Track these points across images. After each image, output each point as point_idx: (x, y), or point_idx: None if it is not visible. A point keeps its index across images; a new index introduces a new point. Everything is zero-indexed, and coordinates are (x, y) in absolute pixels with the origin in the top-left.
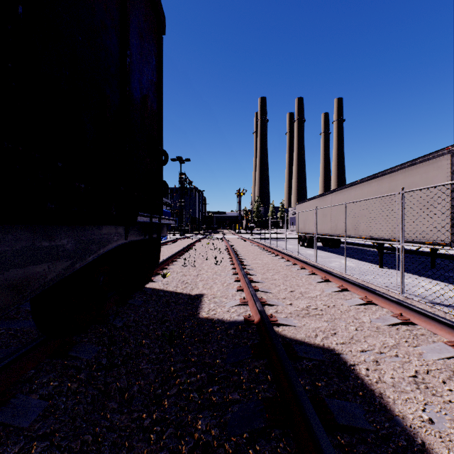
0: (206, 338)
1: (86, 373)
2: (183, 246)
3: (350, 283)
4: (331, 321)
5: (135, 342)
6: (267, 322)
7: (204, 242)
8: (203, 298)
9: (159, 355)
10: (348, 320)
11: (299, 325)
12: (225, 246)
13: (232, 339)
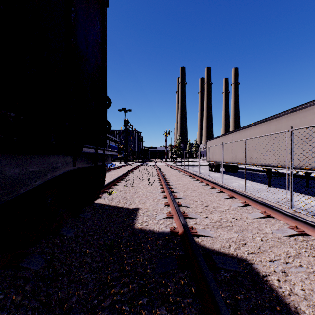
0: (139, 247)
1: (31, 284)
2: (126, 171)
3: (251, 200)
4: (240, 232)
5: (80, 252)
6: (189, 235)
7: (141, 168)
8: (139, 211)
9: (99, 263)
10: (254, 231)
11: (215, 236)
12: (156, 171)
13: (160, 249)
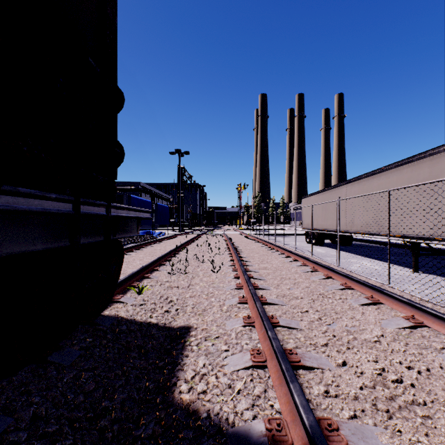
0: None
1: None
2: (179, 244)
3: (429, 314)
4: None
5: None
6: None
7: (203, 239)
8: (189, 338)
9: None
10: None
11: None
12: (226, 244)
13: None
